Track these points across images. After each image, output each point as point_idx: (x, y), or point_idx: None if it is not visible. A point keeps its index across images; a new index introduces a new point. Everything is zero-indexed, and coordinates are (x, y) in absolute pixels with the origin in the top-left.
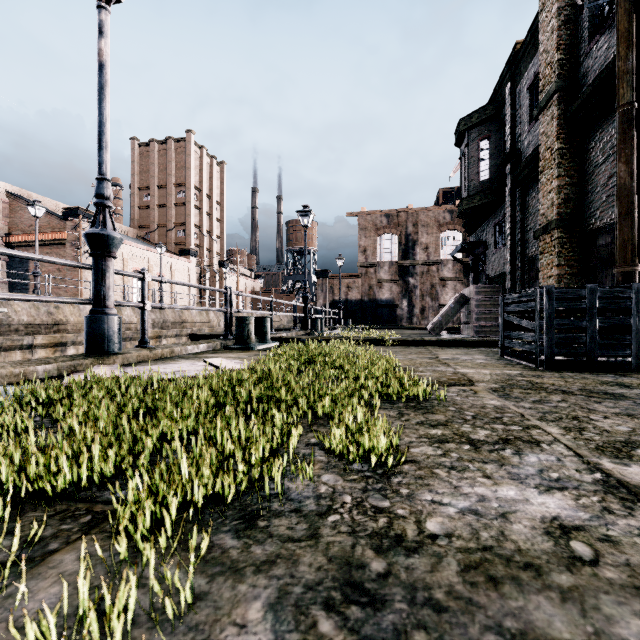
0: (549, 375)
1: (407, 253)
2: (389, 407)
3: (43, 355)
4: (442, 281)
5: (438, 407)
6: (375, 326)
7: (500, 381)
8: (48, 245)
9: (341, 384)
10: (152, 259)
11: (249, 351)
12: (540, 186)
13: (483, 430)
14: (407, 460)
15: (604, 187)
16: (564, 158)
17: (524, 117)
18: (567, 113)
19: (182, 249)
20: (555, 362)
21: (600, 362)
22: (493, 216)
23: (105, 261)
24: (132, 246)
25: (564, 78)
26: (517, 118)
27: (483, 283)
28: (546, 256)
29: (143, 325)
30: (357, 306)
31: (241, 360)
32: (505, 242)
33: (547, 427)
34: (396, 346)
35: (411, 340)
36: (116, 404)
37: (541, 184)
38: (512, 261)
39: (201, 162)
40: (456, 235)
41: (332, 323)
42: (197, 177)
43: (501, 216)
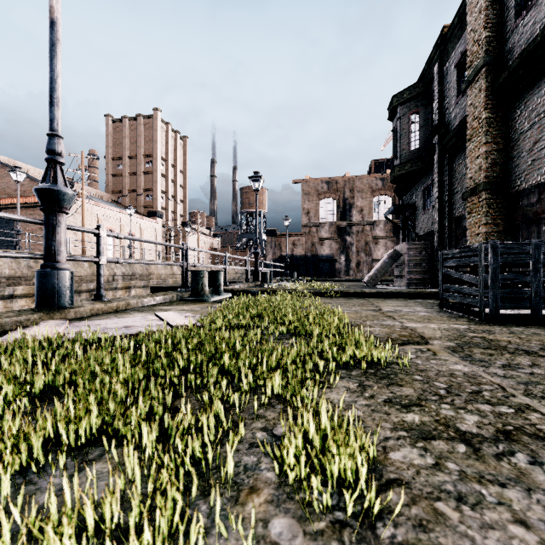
0: (498, 330)
1: (344, 215)
2: (346, 375)
3: (23, 304)
4: (375, 239)
5: (402, 375)
6: (317, 278)
7: (453, 338)
8: (31, 207)
9: (292, 348)
10: (123, 220)
11: (202, 303)
12: (468, 152)
13: (469, 414)
14: (390, 479)
15: (529, 152)
16: (491, 126)
17: (451, 92)
18: (494, 85)
19: (150, 211)
20: (500, 316)
21: (544, 316)
22: (422, 181)
23: (56, 216)
24: (106, 208)
25: (491, 54)
26: (445, 93)
27: (412, 240)
28: (474, 216)
29: (98, 279)
30: (301, 261)
31: (193, 313)
32: (433, 204)
33: (543, 408)
34: (339, 297)
35: (353, 292)
36: (16, 382)
37: (469, 151)
38: (440, 221)
39: (166, 136)
40: (387, 199)
41: (280, 275)
42: (163, 149)
43: (429, 181)
